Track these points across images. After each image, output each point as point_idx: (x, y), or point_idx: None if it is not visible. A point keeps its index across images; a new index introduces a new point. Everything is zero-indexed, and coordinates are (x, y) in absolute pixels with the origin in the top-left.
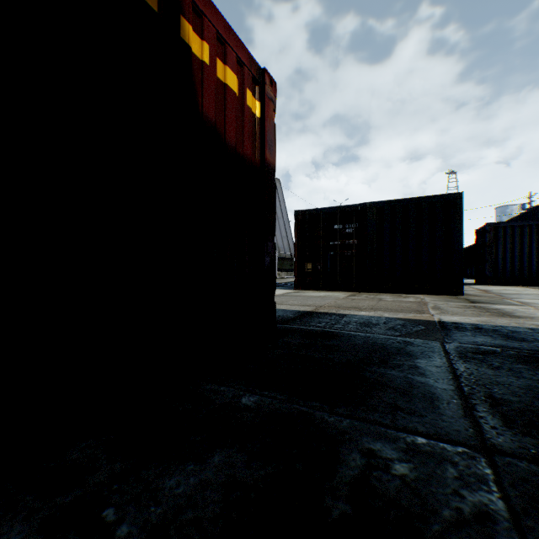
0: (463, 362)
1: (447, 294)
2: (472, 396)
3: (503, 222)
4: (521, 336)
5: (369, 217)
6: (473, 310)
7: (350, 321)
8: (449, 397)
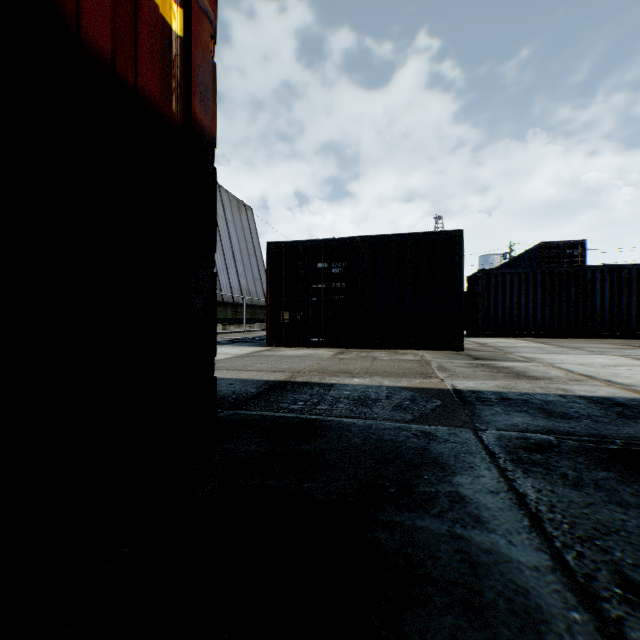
0: (525, 474)
1: (446, 349)
2: (596, 585)
3: (495, 269)
4: (561, 409)
5: (360, 255)
6: (484, 370)
7: (340, 396)
8: (560, 603)
